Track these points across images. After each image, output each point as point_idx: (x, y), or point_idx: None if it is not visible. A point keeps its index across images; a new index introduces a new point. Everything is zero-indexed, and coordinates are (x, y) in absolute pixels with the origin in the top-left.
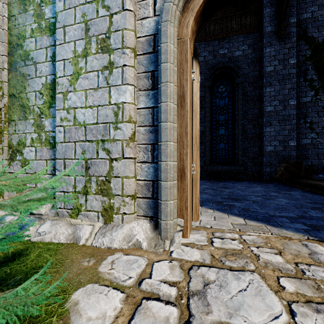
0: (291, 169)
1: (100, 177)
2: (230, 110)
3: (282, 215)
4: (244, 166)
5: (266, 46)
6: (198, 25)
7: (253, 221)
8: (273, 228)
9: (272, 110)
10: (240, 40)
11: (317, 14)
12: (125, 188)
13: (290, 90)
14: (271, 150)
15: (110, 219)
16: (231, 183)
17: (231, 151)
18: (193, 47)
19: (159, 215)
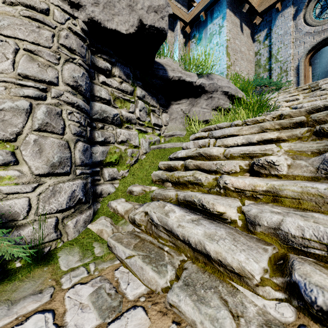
0: None
1: None
2: None
3: None
4: None
5: None
6: (309, 59)
7: None
8: None
9: None
10: None
11: None
12: None
13: None
14: None
15: None
16: None
17: None
18: (308, 63)
19: None
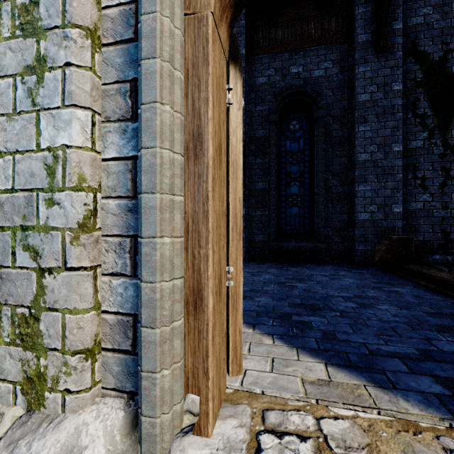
0: (396, 249)
1: (20, 309)
2: (307, 158)
3: (391, 350)
4: (327, 241)
5: (358, 63)
6: None
7: (343, 373)
8: (380, 392)
9: (368, 158)
10: (321, 54)
11: (431, 19)
12: (69, 334)
13: (394, 130)
14: (366, 218)
15: (39, 402)
16: (307, 269)
17: (308, 219)
18: (227, 38)
19: (139, 401)
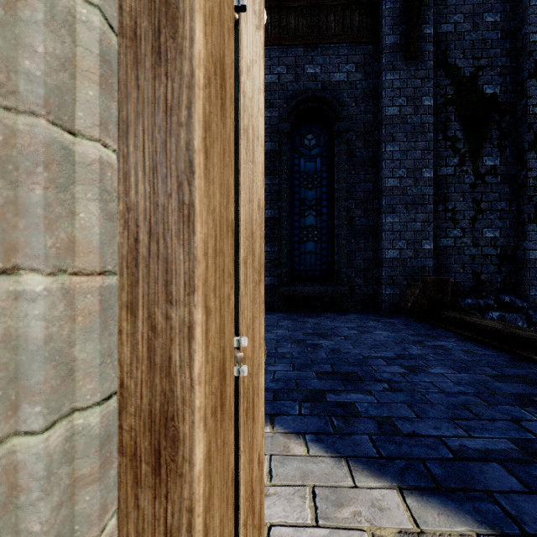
0: (430, 293)
1: None
2: (325, 181)
3: (481, 447)
4: (350, 285)
5: (386, 69)
6: None
7: (434, 508)
8: None
9: (396, 184)
10: (343, 54)
11: (462, 28)
12: None
13: (425, 153)
14: (395, 256)
15: None
16: (328, 320)
17: (327, 257)
18: None
19: None
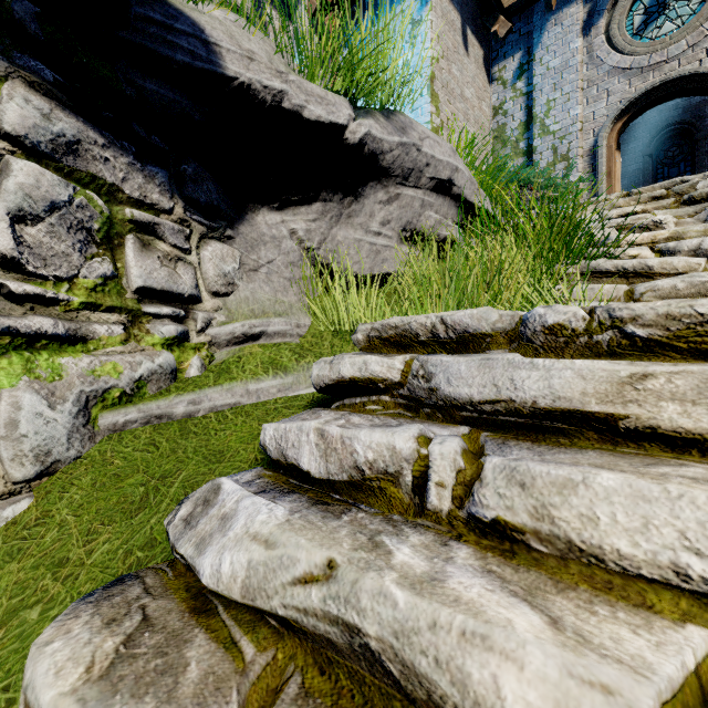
0: None
1: None
2: None
3: None
4: None
5: None
6: (619, 133)
7: None
8: None
9: None
10: None
11: None
12: None
13: None
14: None
15: None
16: None
17: None
18: (616, 144)
19: None
